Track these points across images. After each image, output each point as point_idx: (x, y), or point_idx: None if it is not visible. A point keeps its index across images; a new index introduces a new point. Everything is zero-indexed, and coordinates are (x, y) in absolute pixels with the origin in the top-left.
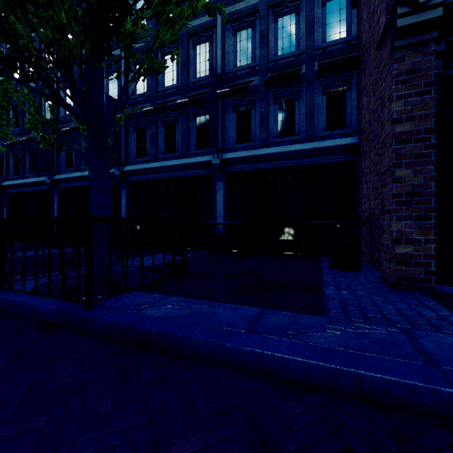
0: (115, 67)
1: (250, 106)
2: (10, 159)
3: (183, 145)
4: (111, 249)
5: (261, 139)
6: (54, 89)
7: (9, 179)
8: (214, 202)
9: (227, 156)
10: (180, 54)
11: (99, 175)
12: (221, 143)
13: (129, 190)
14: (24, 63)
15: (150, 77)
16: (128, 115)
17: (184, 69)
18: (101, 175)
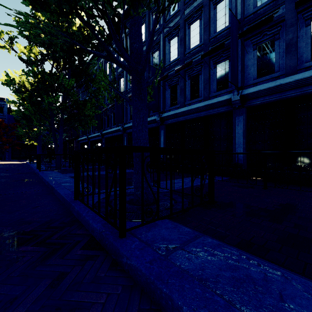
0: (157, 47)
1: (273, 38)
2: (106, 119)
3: (205, 90)
4: (143, 178)
5: (288, 67)
6: (108, 48)
7: (105, 130)
8: (233, 134)
9: (247, 91)
10: (202, 19)
11: (139, 113)
12: (241, 81)
13: (165, 130)
14: (92, 37)
15: (179, 45)
16: (164, 76)
17: (206, 29)
18: (140, 113)
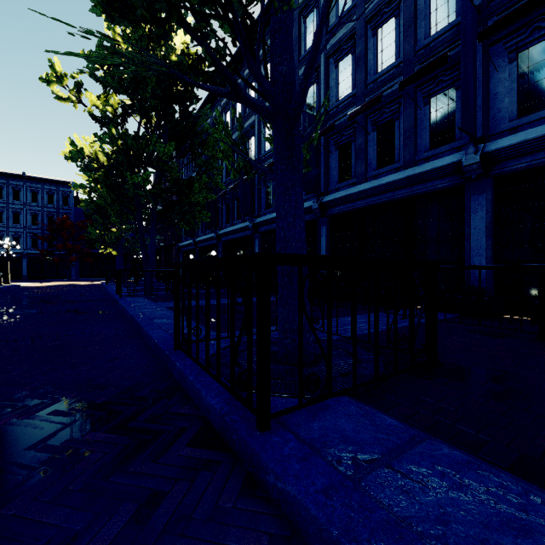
0: (313, 77)
1: None
2: (224, 209)
3: (407, 149)
4: (301, 316)
5: None
6: (232, 77)
7: (223, 228)
8: (465, 230)
9: (497, 145)
10: (401, 15)
11: (288, 193)
12: (482, 125)
13: (329, 226)
14: (204, 62)
15: (356, 69)
16: (328, 128)
17: (408, 33)
18: (291, 193)
